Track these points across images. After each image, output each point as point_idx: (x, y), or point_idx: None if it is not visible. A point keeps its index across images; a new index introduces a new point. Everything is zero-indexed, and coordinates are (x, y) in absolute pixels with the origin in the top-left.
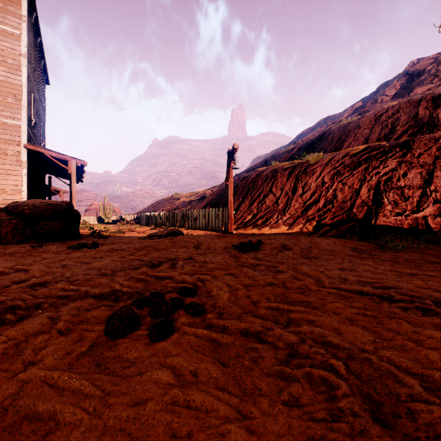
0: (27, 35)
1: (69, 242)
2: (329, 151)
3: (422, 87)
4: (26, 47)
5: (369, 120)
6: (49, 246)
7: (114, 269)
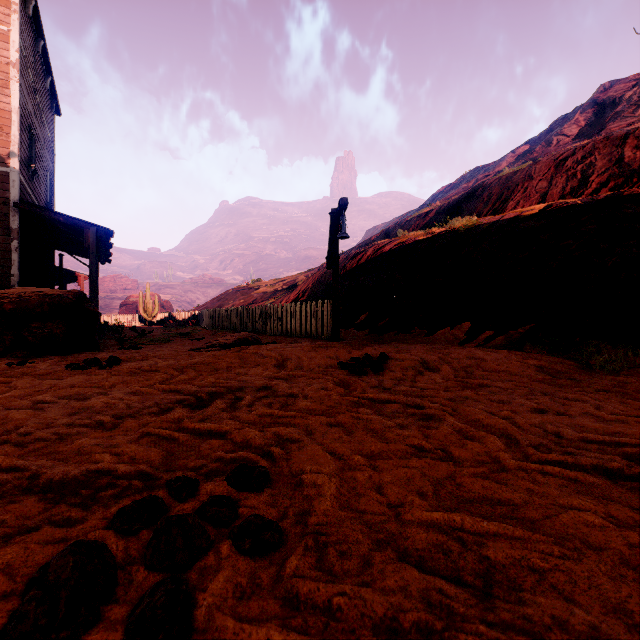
0: (20, 34)
1: (76, 355)
2: (485, 214)
3: (619, 122)
4: (17, 52)
5: (547, 167)
6: (39, 363)
7: (121, 412)
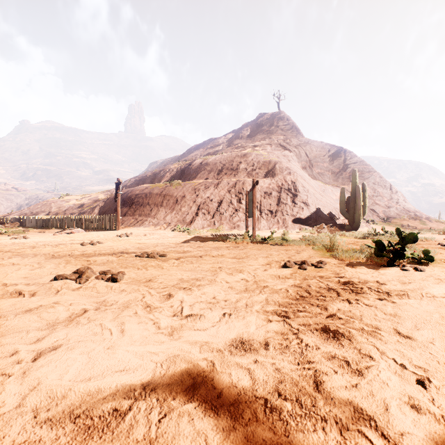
0: None
1: None
2: (191, 178)
3: (261, 135)
4: None
5: (212, 162)
6: None
7: (64, 241)
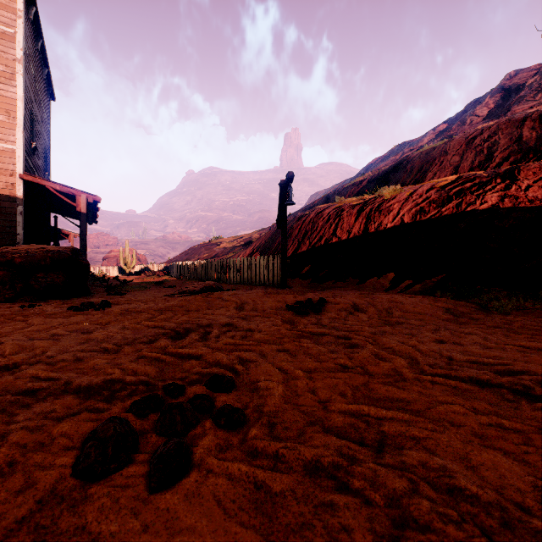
0: (24, 35)
1: (73, 300)
2: (408, 183)
3: (522, 105)
4: (22, 50)
5: (459, 144)
6: (45, 306)
7: (120, 342)
